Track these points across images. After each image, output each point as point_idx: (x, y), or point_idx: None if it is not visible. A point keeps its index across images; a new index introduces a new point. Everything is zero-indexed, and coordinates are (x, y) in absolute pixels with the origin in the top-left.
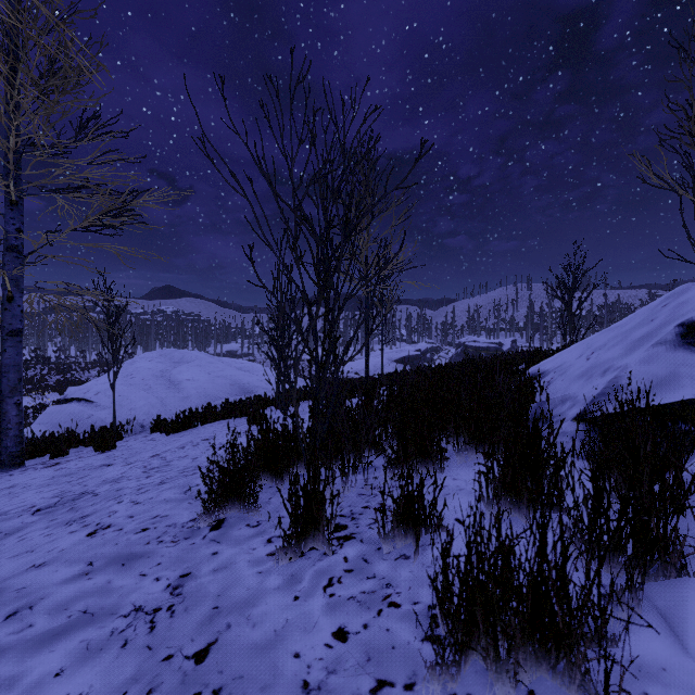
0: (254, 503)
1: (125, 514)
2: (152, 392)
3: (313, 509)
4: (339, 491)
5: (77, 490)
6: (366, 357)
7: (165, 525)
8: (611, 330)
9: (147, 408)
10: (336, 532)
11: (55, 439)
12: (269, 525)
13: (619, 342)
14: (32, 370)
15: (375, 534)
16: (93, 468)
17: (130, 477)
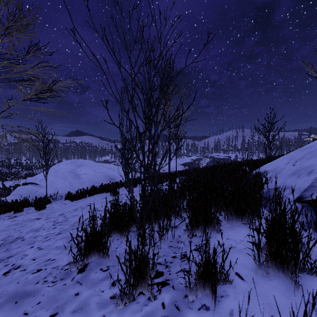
0: (106, 253)
1: (31, 257)
2: (67, 180)
3: (141, 267)
4: (158, 251)
5: (15, 235)
6: (169, 163)
7: (52, 267)
8: (304, 149)
9: (64, 187)
10: (156, 278)
11: (18, 203)
12: (114, 269)
13: (313, 156)
14: (14, 169)
15: (181, 282)
16: (30, 220)
17: (45, 228)
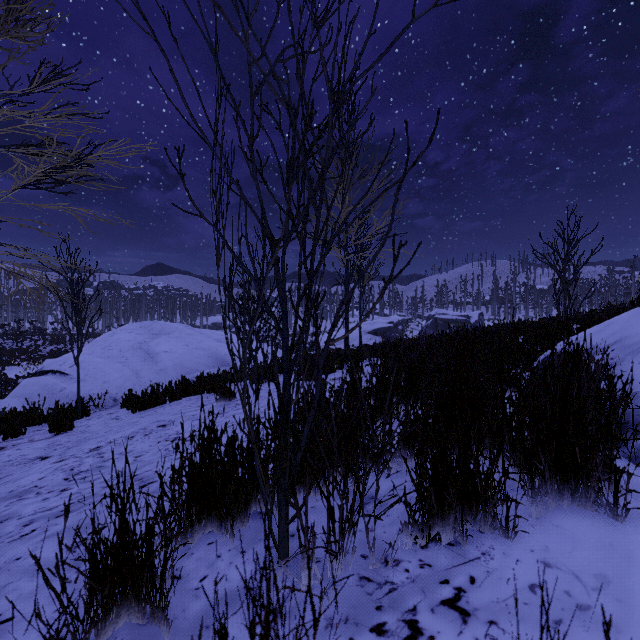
0: (162, 610)
1: None
2: (128, 364)
3: None
4: None
5: None
6: (346, 329)
7: None
8: None
9: (120, 381)
10: None
11: (16, 416)
12: None
13: None
14: (28, 341)
15: None
16: (23, 463)
17: (44, 488)
